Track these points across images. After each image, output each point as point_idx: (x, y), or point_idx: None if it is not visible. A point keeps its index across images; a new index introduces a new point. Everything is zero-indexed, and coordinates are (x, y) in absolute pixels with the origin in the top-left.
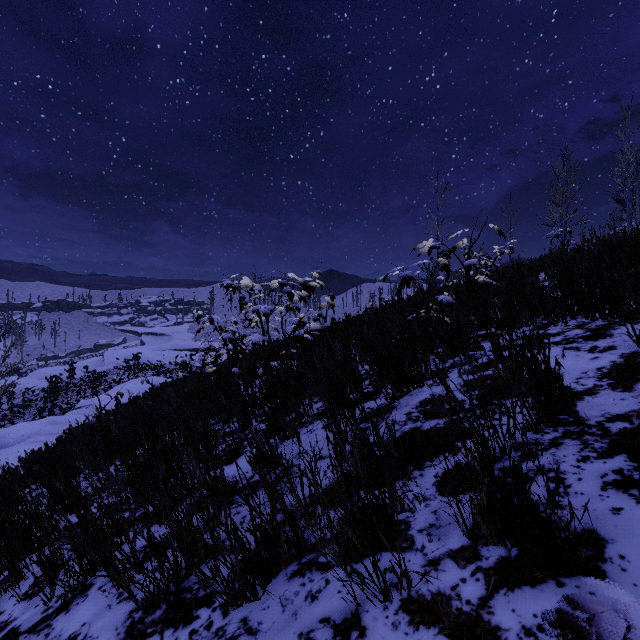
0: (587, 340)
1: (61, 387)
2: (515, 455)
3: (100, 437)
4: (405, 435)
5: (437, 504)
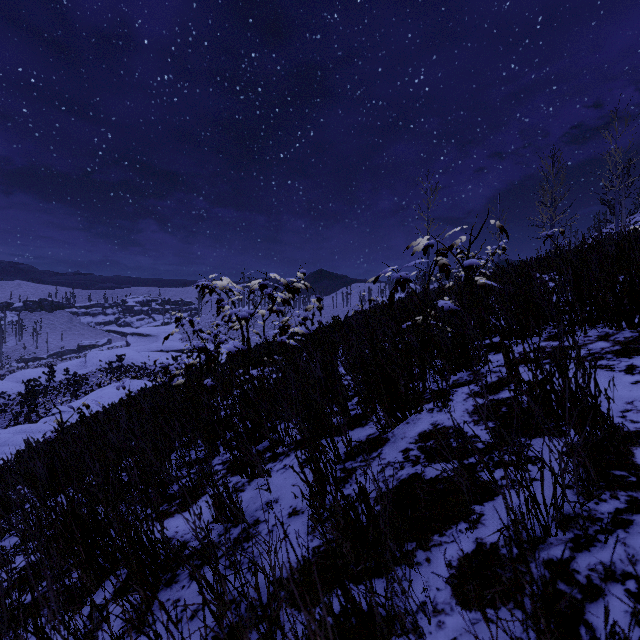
0: (619, 356)
1: (39, 391)
2: (563, 538)
3: (44, 464)
4: (402, 485)
5: (456, 624)
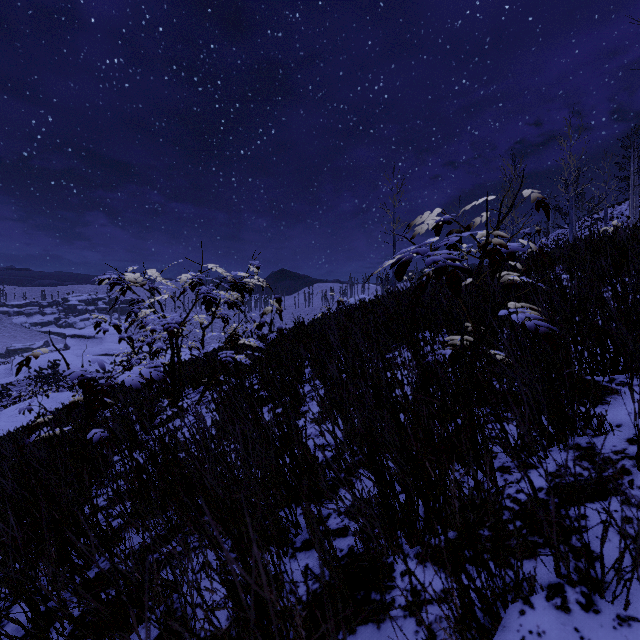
0: None
1: None
2: None
3: None
4: None
5: None
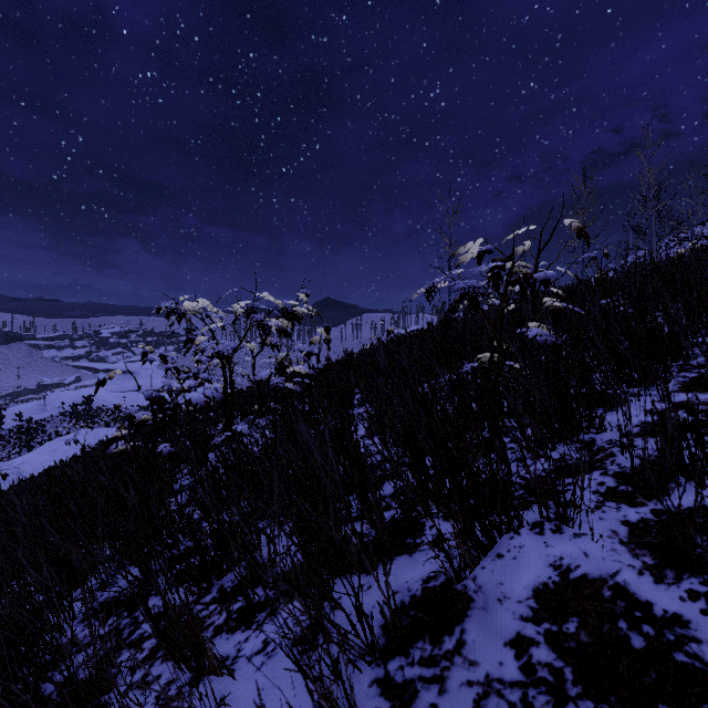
0: None
1: None
2: None
3: None
4: None
5: None
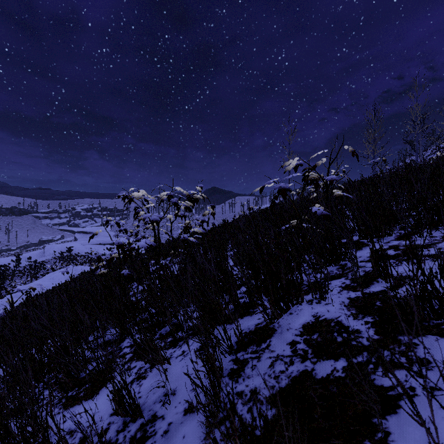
0: None
1: (8, 274)
2: None
3: None
4: (294, 384)
5: None
